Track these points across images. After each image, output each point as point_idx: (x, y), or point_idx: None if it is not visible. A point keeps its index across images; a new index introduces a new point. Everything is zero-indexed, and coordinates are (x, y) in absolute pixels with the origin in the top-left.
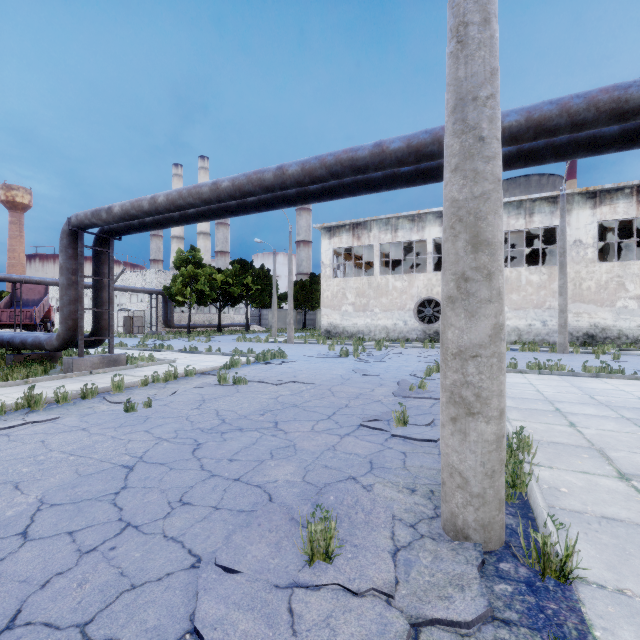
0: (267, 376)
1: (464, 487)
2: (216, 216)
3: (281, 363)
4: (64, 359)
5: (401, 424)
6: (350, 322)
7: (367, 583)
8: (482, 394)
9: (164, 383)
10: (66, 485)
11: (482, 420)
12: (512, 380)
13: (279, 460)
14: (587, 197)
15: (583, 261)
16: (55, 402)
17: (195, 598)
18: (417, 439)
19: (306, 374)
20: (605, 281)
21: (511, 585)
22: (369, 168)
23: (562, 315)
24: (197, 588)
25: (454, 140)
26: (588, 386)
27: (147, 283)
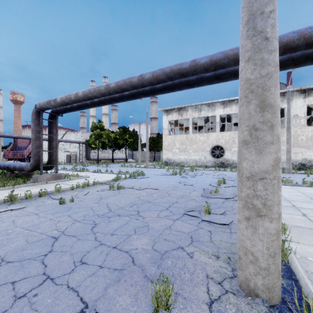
0: (135, 185)
1: (255, 262)
2: (108, 102)
3: (142, 178)
4: (33, 176)
5: (207, 213)
6: (177, 157)
7: None
8: (267, 203)
9: (82, 188)
10: (18, 249)
11: (267, 220)
12: None
13: (139, 235)
14: (301, 92)
15: (299, 126)
16: (25, 198)
17: None
18: (217, 223)
19: (155, 184)
20: (310, 136)
21: None
22: (189, 74)
23: (288, 154)
24: None
25: (247, 41)
26: (307, 192)
27: (78, 138)
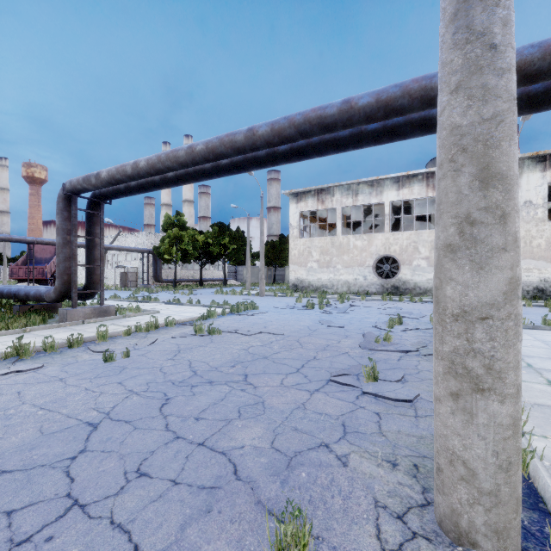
0: (240, 327)
1: (470, 480)
2: (193, 179)
3: (253, 314)
4: (60, 310)
5: (371, 380)
6: (315, 277)
7: None
8: (494, 366)
9: (146, 333)
10: (25, 446)
11: (494, 398)
12: None
13: (247, 420)
14: (537, 161)
15: (533, 220)
16: (44, 351)
17: None
18: (390, 398)
19: (276, 325)
20: None
21: None
22: (337, 125)
23: None
24: None
25: (455, 53)
26: None
27: (140, 244)
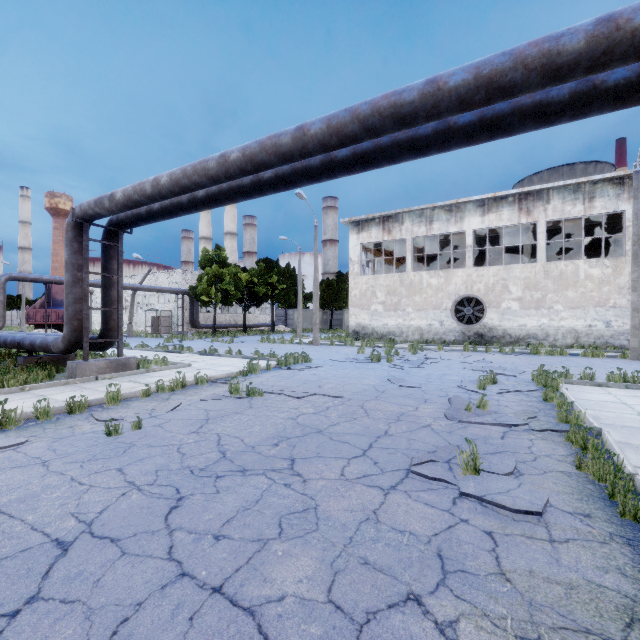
0: (287, 385)
1: None
2: (228, 199)
3: (305, 369)
4: (68, 363)
5: (470, 471)
6: (380, 322)
7: None
8: None
9: (169, 393)
10: None
11: None
12: (595, 397)
13: (291, 542)
14: None
15: None
16: (37, 417)
17: None
18: (507, 507)
19: (333, 383)
20: None
21: None
22: (418, 116)
23: (636, 314)
24: None
25: None
26: None
27: (174, 283)
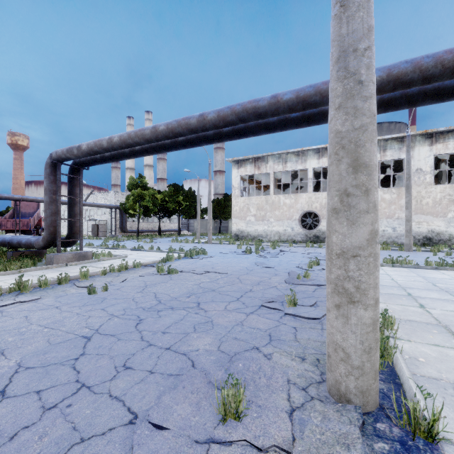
0: (192, 268)
1: (346, 360)
2: (155, 151)
3: (203, 258)
4: (47, 255)
5: (292, 305)
6: (252, 228)
7: (269, 440)
8: (361, 286)
9: (118, 273)
10: (39, 352)
11: (361, 307)
12: None
13: (200, 333)
14: (426, 137)
15: (423, 184)
16: (38, 286)
17: (131, 451)
18: (305, 317)
19: (221, 266)
20: (439, 198)
21: (387, 444)
22: (267, 114)
23: (408, 223)
24: (133, 442)
25: (338, 84)
26: (430, 276)
27: (108, 201)
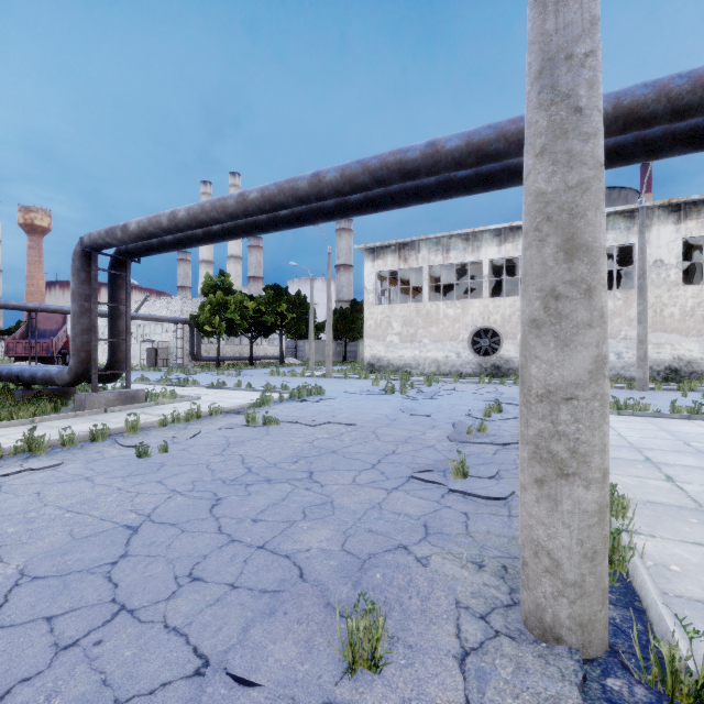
0: (302, 416)
1: (554, 572)
2: (244, 233)
3: (318, 400)
4: (76, 395)
5: (460, 476)
6: (396, 354)
7: None
8: (579, 449)
9: (185, 423)
10: (55, 551)
11: (579, 484)
12: None
13: (313, 521)
14: (670, 210)
15: (665, 284)
16: (61, 445)
17: None
18: (481, 496)
19: (346, 413)
20: (691, 307)
21: None
22: (420, 172)
23: (641, 346)
24: None
25: (540, 114)
26: (680, 430)
27: (173, 311)
